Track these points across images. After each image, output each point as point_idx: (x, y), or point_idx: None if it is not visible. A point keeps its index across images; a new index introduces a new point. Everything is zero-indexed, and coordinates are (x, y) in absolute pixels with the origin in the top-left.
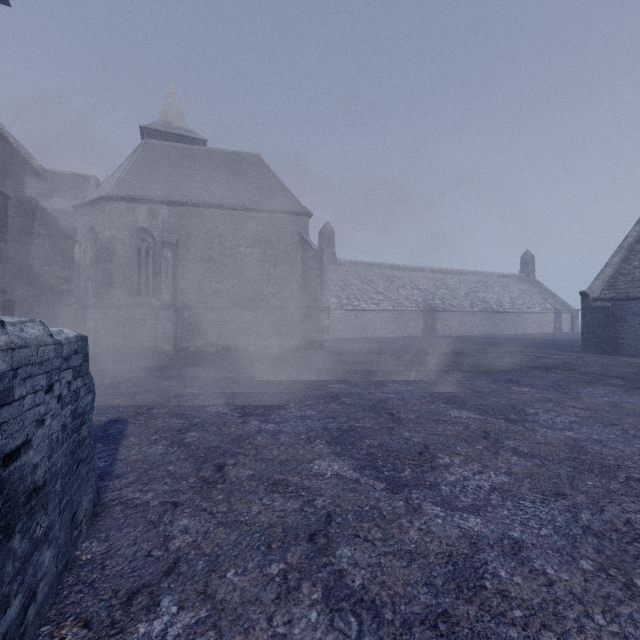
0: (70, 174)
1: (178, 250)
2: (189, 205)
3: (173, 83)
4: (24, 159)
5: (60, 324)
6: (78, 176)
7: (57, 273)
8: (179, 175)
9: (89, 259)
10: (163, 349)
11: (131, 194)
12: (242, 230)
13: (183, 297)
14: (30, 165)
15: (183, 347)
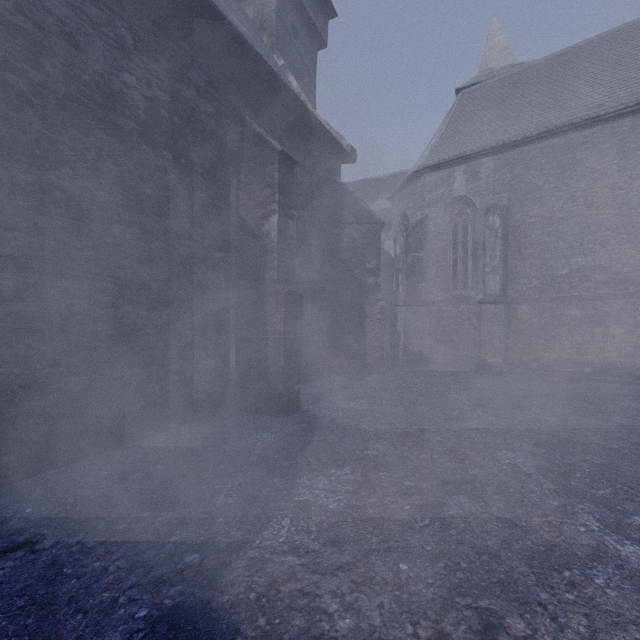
0: (390, 175)
1: (509, 215)
2: (527, 141)
3: (495, 18)
4: (330, 135)
5: (367, 324)
6: (396, 175)
7: (364, 265)
8: (509, 110)
9: (399, 248)
10: (487, 362)
11: (444, 157)
12: (639, 148)
13: (517, 285)
14: (337, 143)
15: (517, 361)
